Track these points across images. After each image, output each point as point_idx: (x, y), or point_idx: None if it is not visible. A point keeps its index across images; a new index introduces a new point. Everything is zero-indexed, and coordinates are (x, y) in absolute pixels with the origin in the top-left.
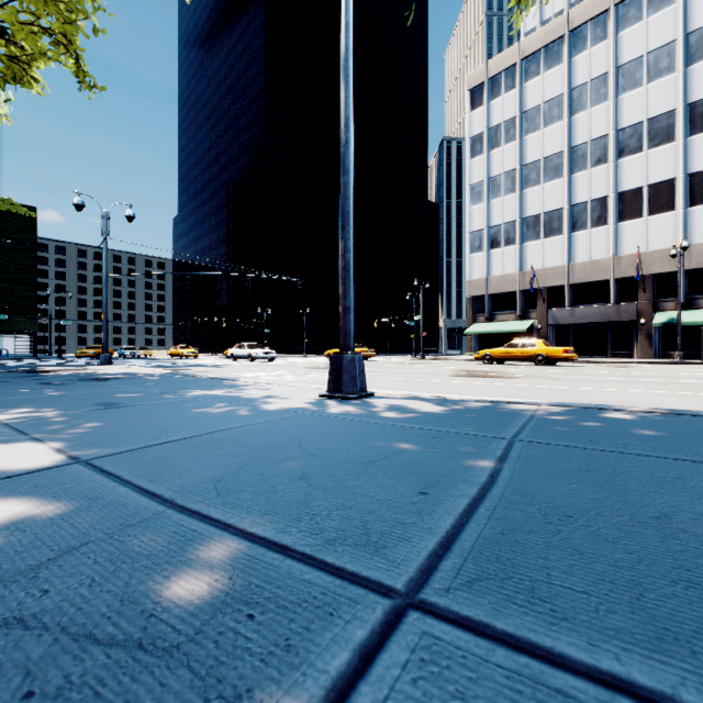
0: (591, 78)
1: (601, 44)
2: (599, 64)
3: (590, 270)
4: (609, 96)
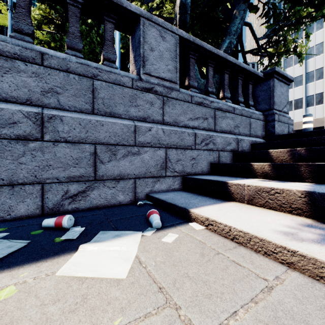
0: (315, 44)
1: (320, 30)
2: (319, 38)
3: (315, 123)
4: (323, 51)
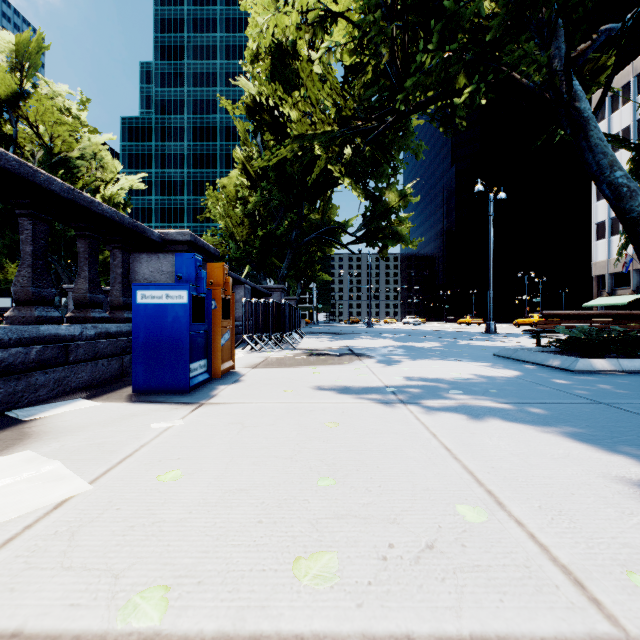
0: None
1: None
2: None
3: None
4: None
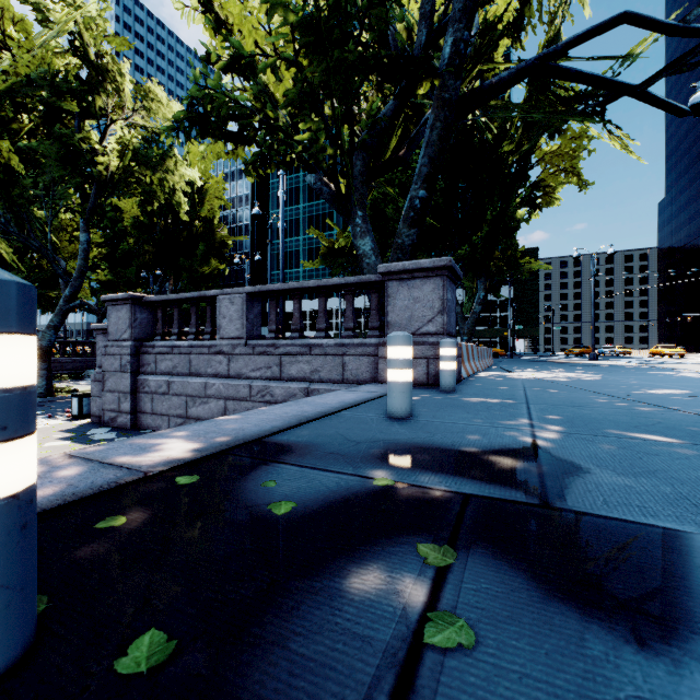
0: None
1: None
2: None
3: None
4: None
